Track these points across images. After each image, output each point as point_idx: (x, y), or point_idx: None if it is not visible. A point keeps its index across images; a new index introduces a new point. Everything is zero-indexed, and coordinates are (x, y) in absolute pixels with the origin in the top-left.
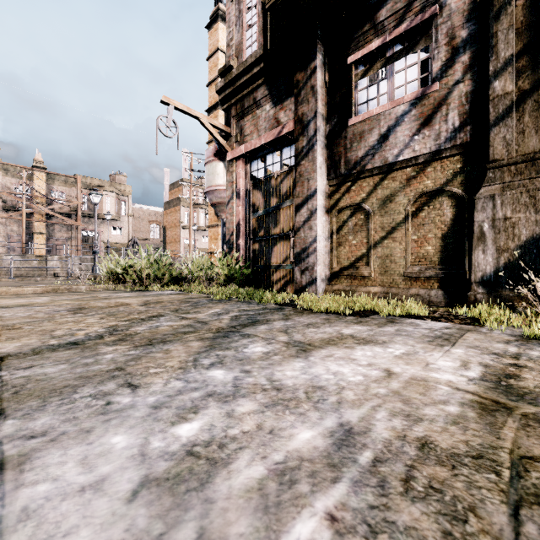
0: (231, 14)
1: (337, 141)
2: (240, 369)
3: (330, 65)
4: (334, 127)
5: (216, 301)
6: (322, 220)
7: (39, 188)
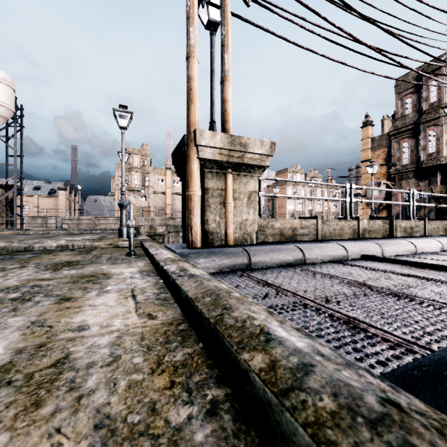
0: (395, 147)
1: None
2: None
3: (441, 174)
4: None
5: None
6: None
7: None
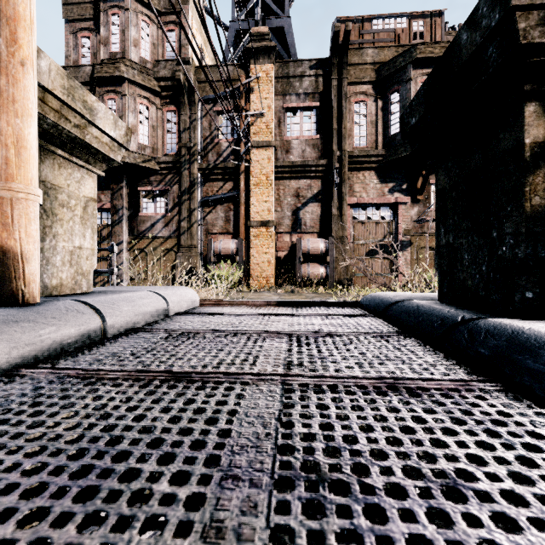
0: None
1: (134, 220)
2: None
3: (130, 185)
4: (132, 214)
5: None
6: (126, 254)
7: None
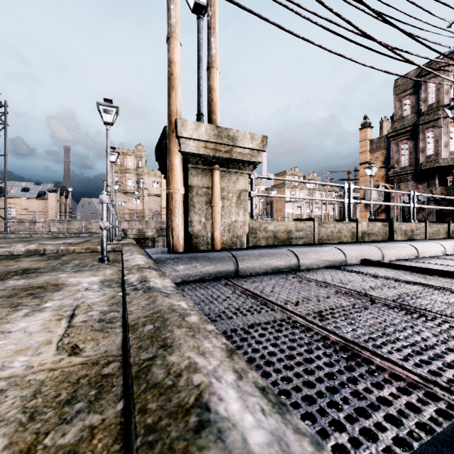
0: (393, 149)
1: None
2: None
3: (440, 177)
4: None
5: None
6: None
7: None
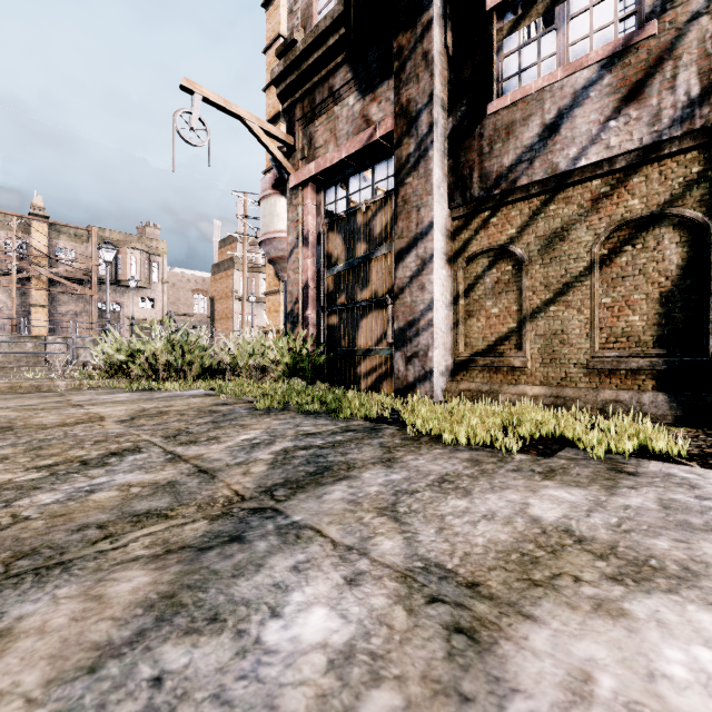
0: None
1: (467, 143)
2: None
3: (454, 18)
4: (461, 121)
5: (261, 411)
6: (441, 275)
7: (38, 244)
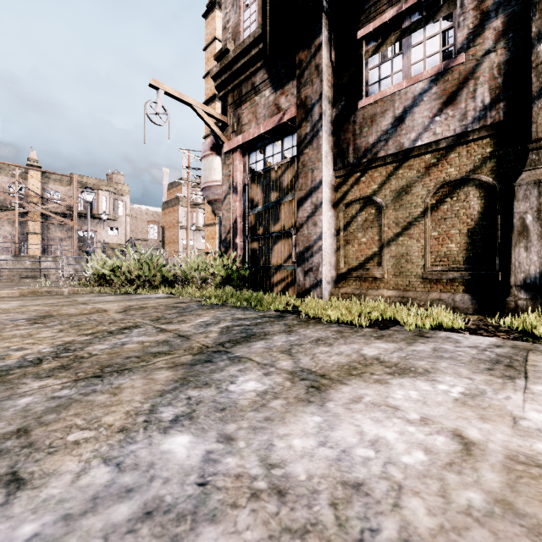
0: None
1: (345, 126)
2: (217, 431)
3: (336, 42)
4: (341, 111)
5: (208, 307)
6: (328, 215)
7: (33, 187)
